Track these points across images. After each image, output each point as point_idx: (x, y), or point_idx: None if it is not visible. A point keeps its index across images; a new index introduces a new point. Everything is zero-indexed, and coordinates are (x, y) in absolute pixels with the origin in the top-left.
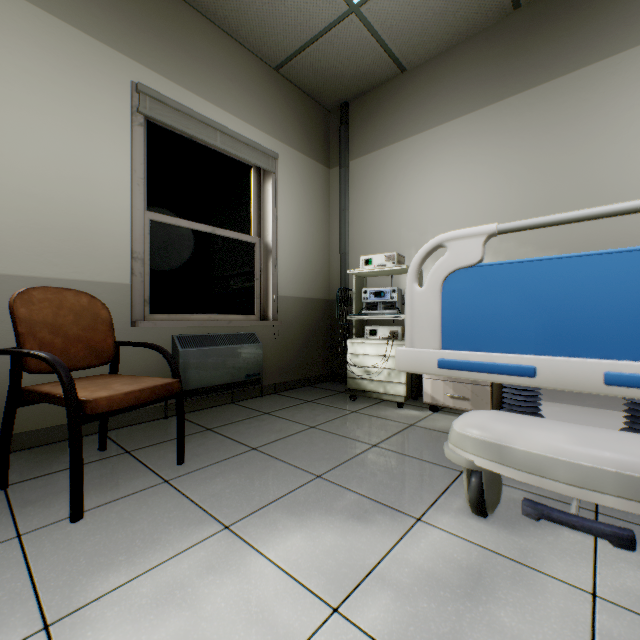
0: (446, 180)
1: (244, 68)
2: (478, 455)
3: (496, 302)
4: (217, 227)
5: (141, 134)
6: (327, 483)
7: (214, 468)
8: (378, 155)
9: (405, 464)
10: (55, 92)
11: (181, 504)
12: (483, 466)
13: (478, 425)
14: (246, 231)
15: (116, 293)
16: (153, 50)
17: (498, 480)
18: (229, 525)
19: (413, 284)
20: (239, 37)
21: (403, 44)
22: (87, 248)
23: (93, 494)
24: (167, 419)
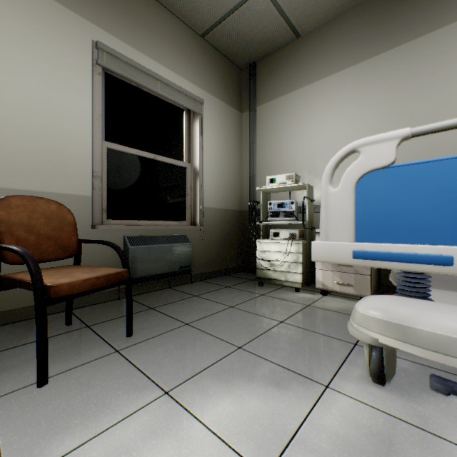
0: (332, 118)
1: (178, 34)
2: (382, 334)
3: (409, 198)
4: (158, 155)
5: (100, 81)
6: (247, 353)
7: (156, 340)
8: (279, 101)
9: (308, 337)
10: (32, 46)
11: (129, 371)
12: (387, 343)
13: (381, 308)
14: (179, 158)
15: (80, 203)
16: (109, 17)
17: (394, 354)
18: (168, 391)
19: (328, 186)
20: (174, 10)
21: (299, 15)
22: (57, 168)
23: (58, 362)
24: (119, 300)
